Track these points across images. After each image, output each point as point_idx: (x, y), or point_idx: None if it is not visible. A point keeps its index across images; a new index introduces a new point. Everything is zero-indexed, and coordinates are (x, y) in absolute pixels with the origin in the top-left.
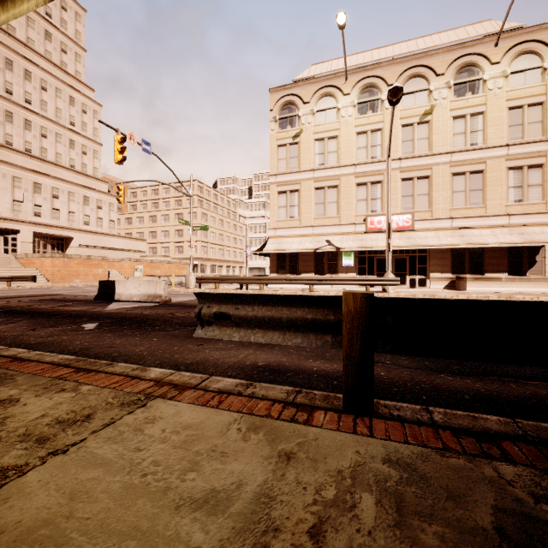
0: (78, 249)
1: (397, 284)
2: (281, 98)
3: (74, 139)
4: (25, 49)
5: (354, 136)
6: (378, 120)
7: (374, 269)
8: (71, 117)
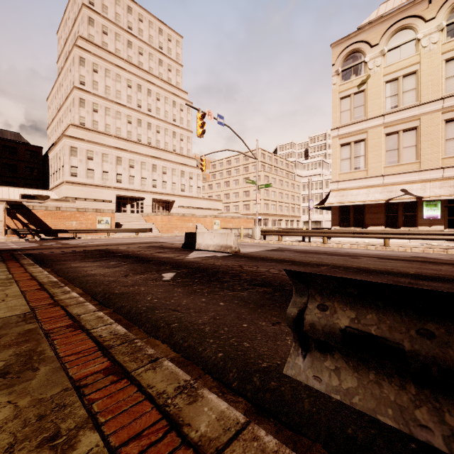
0: (177, 209)
1: None
2: (344, 50)
3: (175, 131)
4: (148, 75)
5: (440, 65)
6: None
7: None
8: (173, 116)
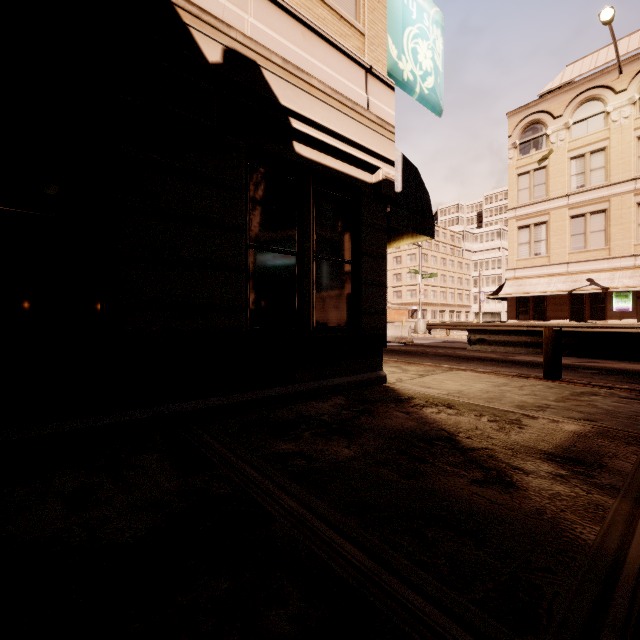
0: None
1: None
2: (522, 120)
3: None
4: None
5: (632, 142)
6: None
7: None
8: None
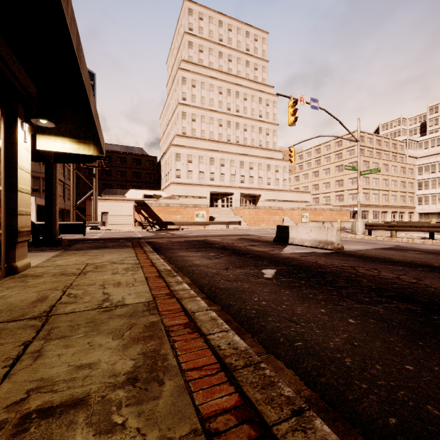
0: (263, 202)
1: None
2: None
3: (261, 127)
4: (236, 79)
5: None
6: None
7: None
8: (259, 112)
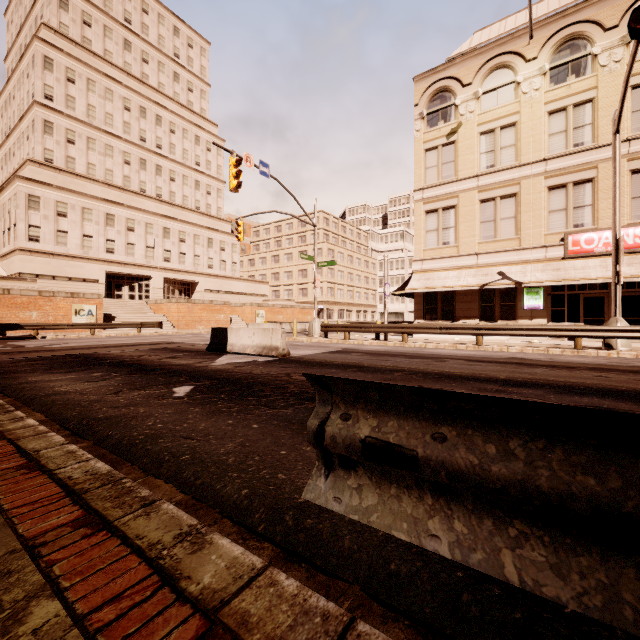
0: (202, 294)
1: (636, 337)
2: (430, 87)
3: (200, 180)
4: (156, 94)
5: (543, 118)
6: (586, 87)
7: (579, 312)
8: (196, 157)
